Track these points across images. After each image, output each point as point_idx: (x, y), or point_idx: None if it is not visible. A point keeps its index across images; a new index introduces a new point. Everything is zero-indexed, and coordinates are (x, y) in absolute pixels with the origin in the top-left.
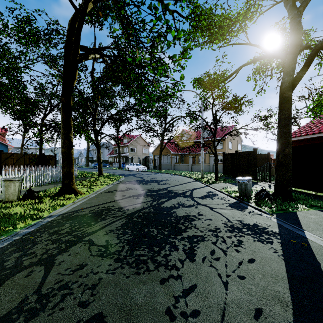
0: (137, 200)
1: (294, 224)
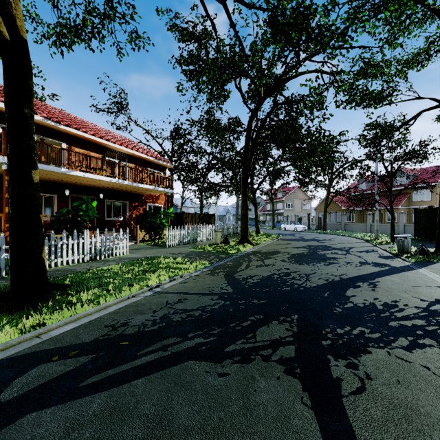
0: (297, 249)
1: (420, 266)
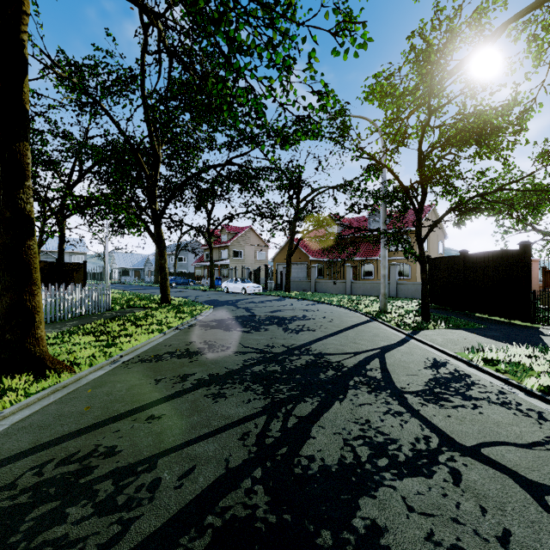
0: (214, 408)
1: None
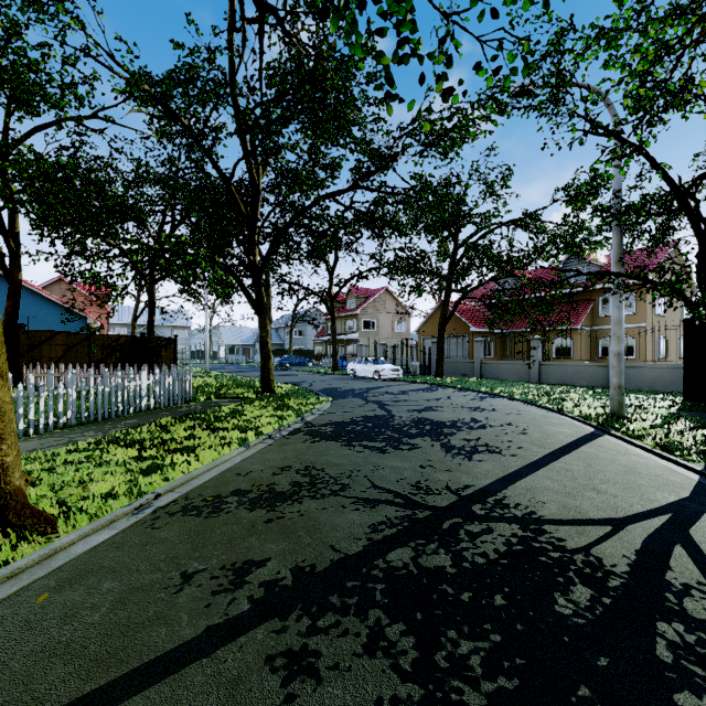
0: None
1: None
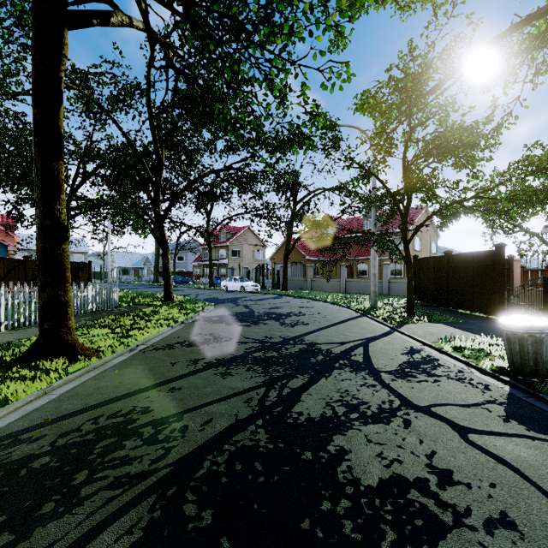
0: (223, 382)
1: None
